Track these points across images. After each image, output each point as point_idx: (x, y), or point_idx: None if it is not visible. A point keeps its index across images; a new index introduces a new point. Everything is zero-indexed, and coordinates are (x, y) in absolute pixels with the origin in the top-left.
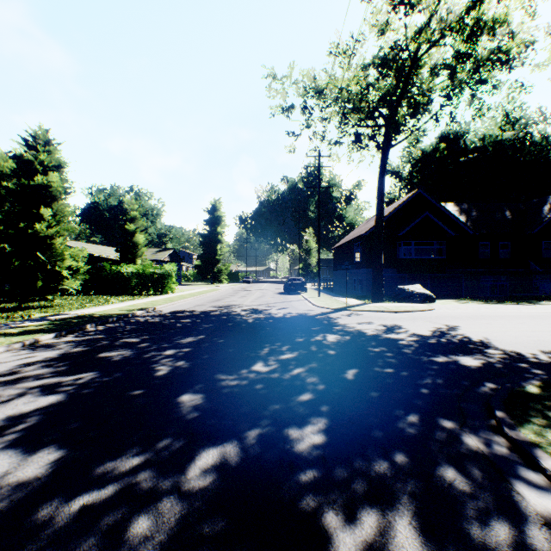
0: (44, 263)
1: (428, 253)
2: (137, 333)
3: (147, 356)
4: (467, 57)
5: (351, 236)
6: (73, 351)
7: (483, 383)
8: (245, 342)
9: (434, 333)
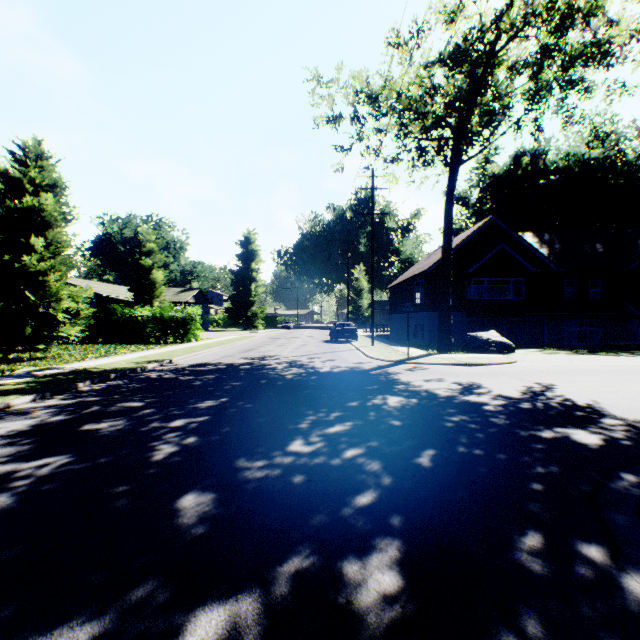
0: (35, 304)
1: (501, 293)
2: (142, 394)
3: (148, 429)
4: (556, 51)
5: (410, 273)
6: (51, 421)
7: (617, 474)
8: (281, 407)
9: (525, 394)
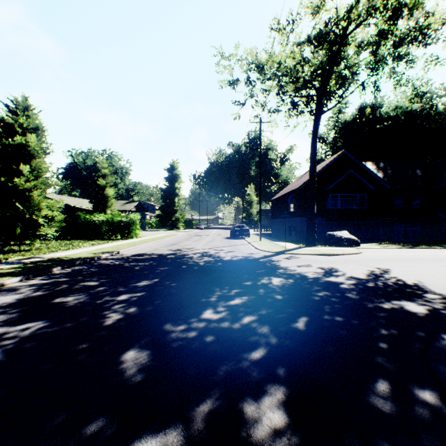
0: (23, 212)
1: (350, 204)
2: (98, 276)
3: (101, 302)
4: (390, 34)
5: (286, 190)
6: (32, 296)
7: (440, 335)
8: (196, 285)
9: (369, 276)
